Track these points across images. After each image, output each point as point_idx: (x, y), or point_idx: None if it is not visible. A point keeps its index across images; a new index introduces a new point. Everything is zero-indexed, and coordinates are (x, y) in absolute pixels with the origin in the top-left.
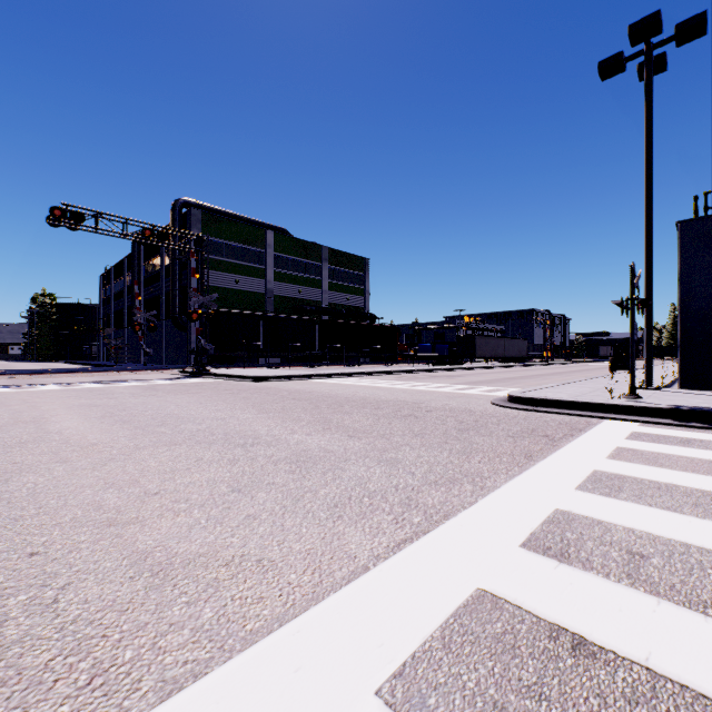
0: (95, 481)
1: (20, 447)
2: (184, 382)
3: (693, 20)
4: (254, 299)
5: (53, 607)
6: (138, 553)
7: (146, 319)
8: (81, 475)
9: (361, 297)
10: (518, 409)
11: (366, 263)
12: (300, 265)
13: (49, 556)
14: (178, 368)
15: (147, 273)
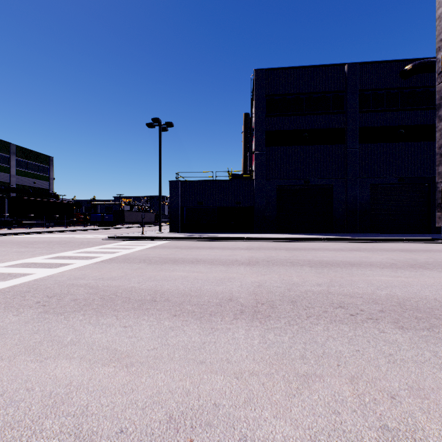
0: None
1: None
2: None
3: (169, 123)
4: None
5: None
6: None
7: None
8: None
9: (46, 182)
10: (108, 240)
11: (51, 159)
12: None
13: None
14: None
15: None
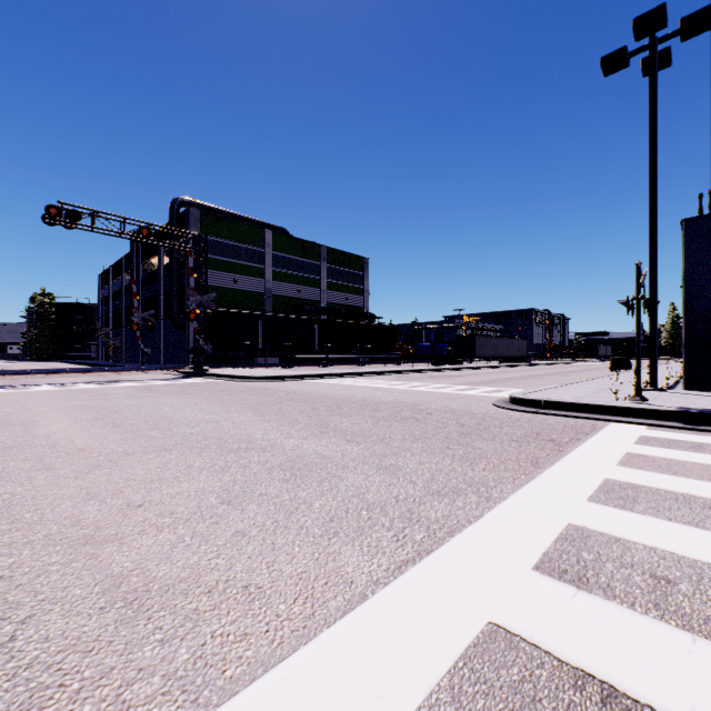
0: (76, 491)
1: (3, 453)
2: (181, 382)
3: (699, 14)
4: (252, 299)
5: (9, 647)
6: (112, 577)
7: (144, 319)
8: (63, 484)
9: (360, 297)
10: (521, 412)
11: (365, 262)
12: (299, 264)
13: (14, 582)
14: (176, 368)
15: (145, 272)
